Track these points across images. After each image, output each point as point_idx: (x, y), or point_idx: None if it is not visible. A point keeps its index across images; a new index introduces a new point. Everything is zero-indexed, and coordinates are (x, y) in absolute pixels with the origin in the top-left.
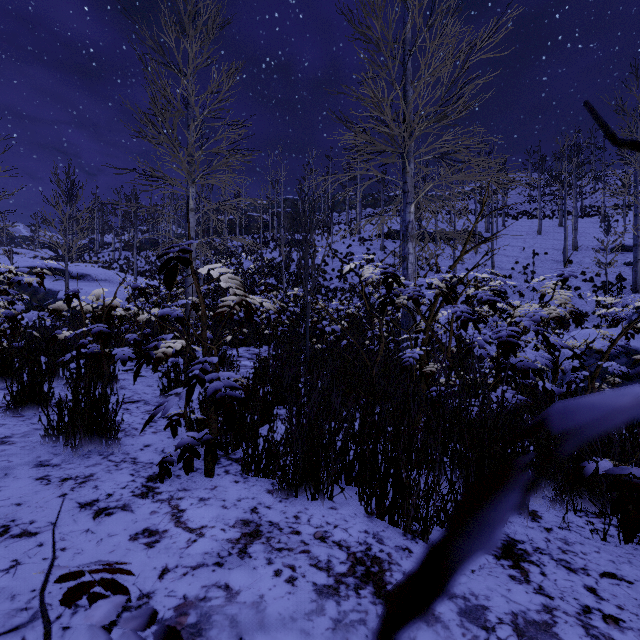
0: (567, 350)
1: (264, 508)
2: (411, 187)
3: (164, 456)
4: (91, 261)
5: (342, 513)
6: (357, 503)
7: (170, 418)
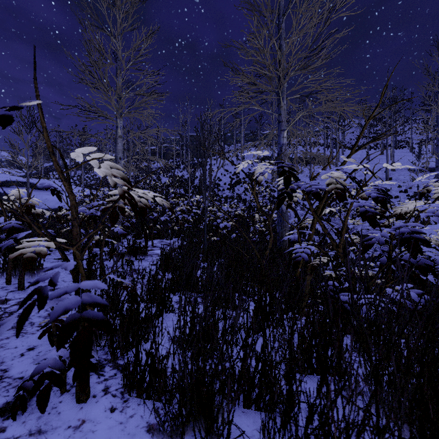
0: None
1: None
2: (284, 118)
3: (24, 379)
4: (54, 178)
5: None
6: None
7: (45, 325)
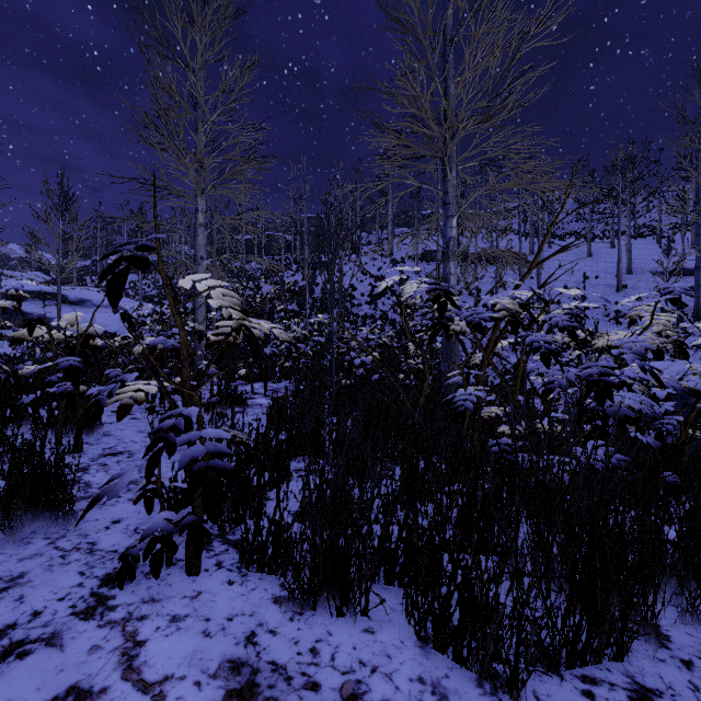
0: (658, 389)
1: (266, 634)
2: (453, 198)
3: (127, 546)
4: (93, 285)
5: (382, 640)
6: (403, 619)
7: (142, 488)
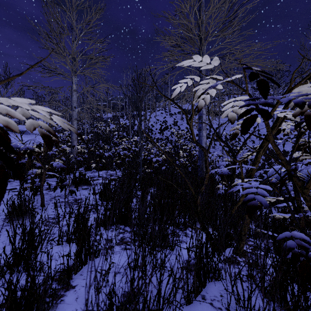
0: None
1: None
2: (204, 74)
3: None
4: None
5: None
6: None
7: None
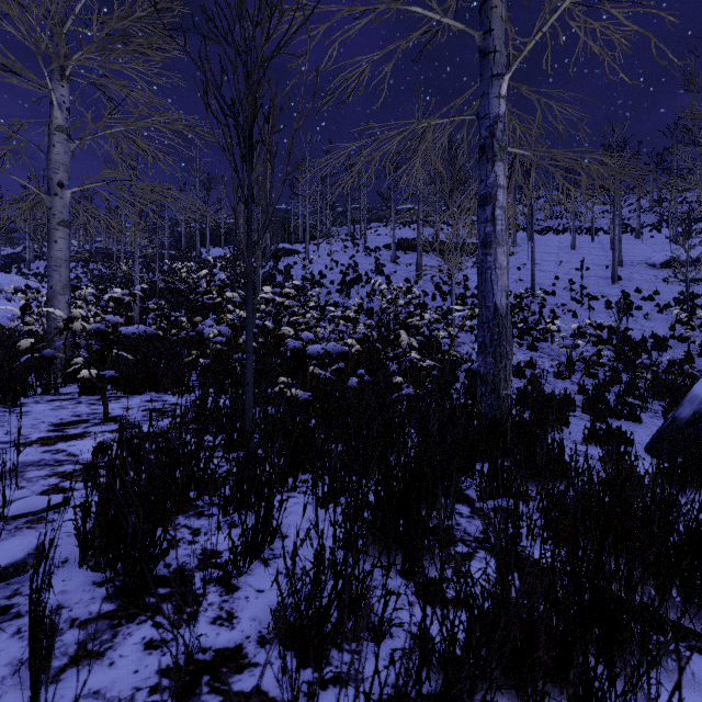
0: None
1: None
2: (501, 41)
3: None
4: (19, 273)
5: None
6: None
7: None
